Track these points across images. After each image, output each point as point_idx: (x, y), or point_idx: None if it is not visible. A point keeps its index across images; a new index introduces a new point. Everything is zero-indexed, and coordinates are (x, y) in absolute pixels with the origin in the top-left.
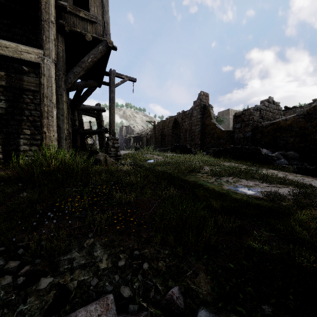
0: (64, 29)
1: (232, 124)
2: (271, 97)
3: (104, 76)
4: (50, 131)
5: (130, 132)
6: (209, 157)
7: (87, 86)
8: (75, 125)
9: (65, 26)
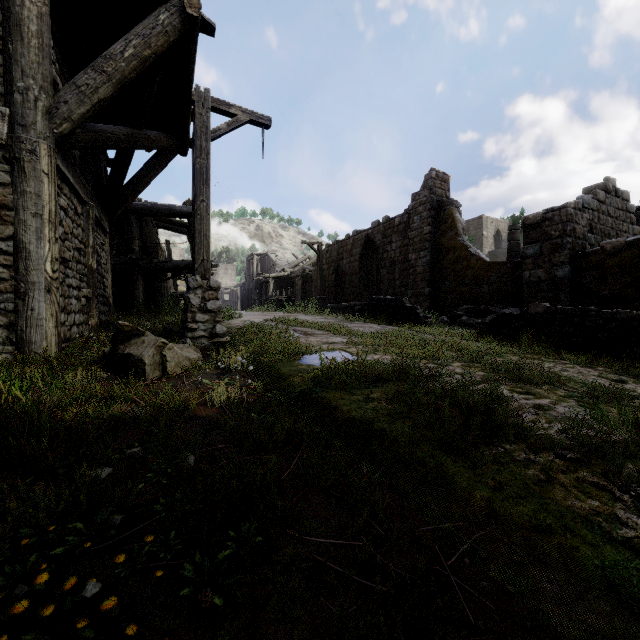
0: None
1: (487, 249)
2: (611, 178)
3: (190, 121)
4: None
5: (268, 267)
6: (481, 339)
7: (142, 143)
8: (130, 250)
9: None
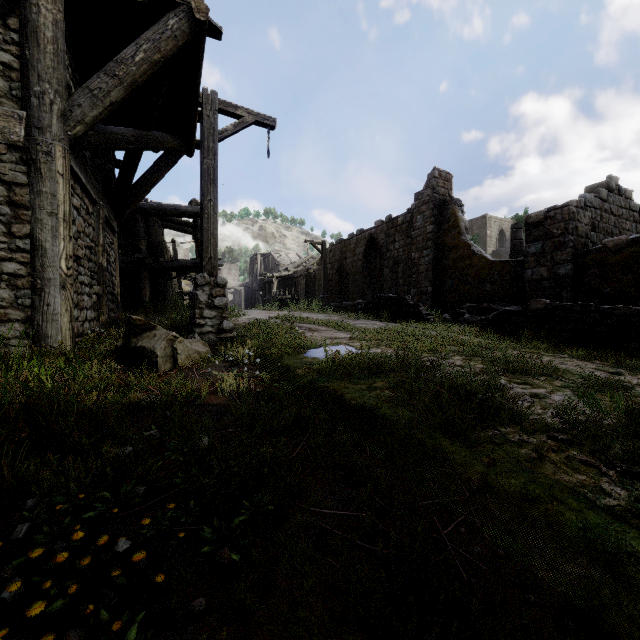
0: None
1: (491, 248)
2: (614, 177)
3: (196, 122)
4: None
5: (272, 267)
6: (483, 335)
7: (150, 145)
8: (137, 249)
9: None
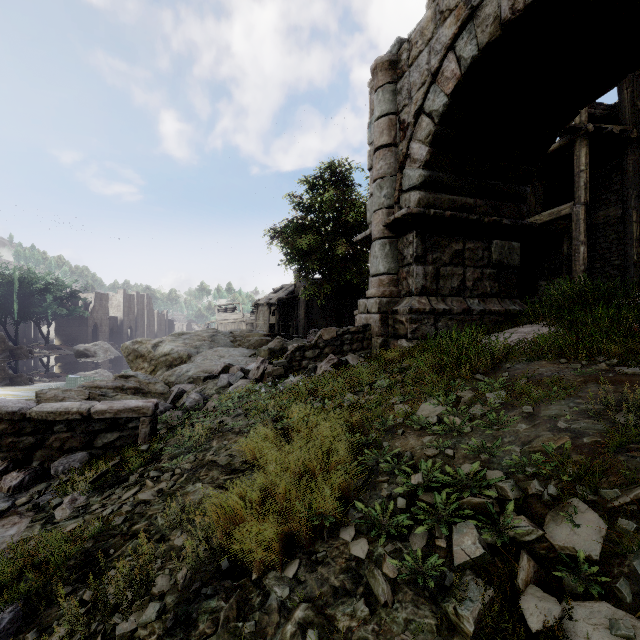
0: (634, 137)
1: None
2: None
3: None
4: (576, 265)
5: None
6: None
7: None
8: None
9: (630, 136)
